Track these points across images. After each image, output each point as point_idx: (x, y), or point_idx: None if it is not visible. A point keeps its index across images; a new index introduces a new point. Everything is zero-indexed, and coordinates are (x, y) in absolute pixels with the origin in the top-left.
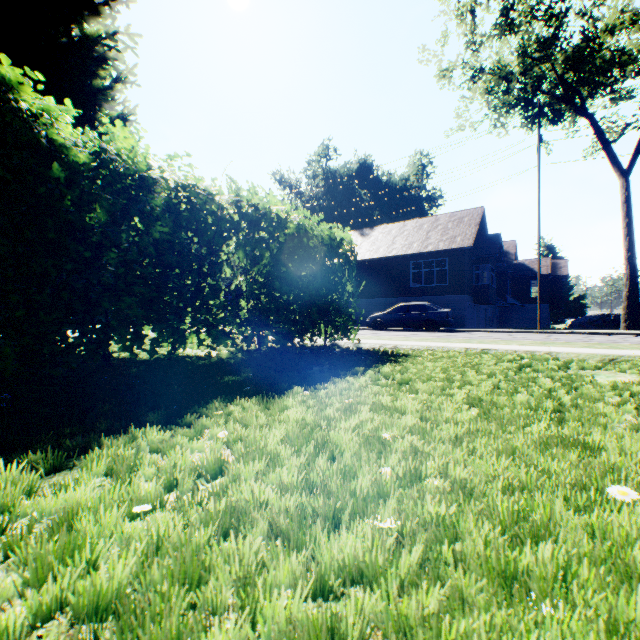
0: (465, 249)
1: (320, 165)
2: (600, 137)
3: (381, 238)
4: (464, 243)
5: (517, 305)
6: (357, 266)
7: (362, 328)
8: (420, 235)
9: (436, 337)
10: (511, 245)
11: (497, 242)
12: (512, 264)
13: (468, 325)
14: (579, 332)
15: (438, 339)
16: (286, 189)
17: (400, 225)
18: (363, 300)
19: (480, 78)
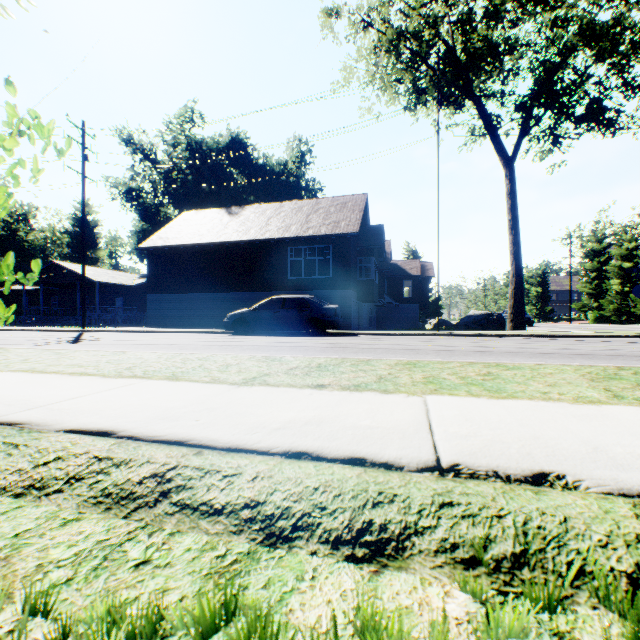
0: (351, 235)
1: (183, 132)
2: (486, 122)
3: (253, 218)
4: (350, 229)
5: (392, 305)
6: (221, 249)
7: (221, 331)
8: (300, 217)
9: (329, 349)
10: (387, 244)
11: (381, 233)
12: (389, 263)
13: (353, 325)
14: (486, 334)
15: (347, 366)
16: (137, 153)
17: (277, 206)
18: (229, 294)
19: (370, 23)
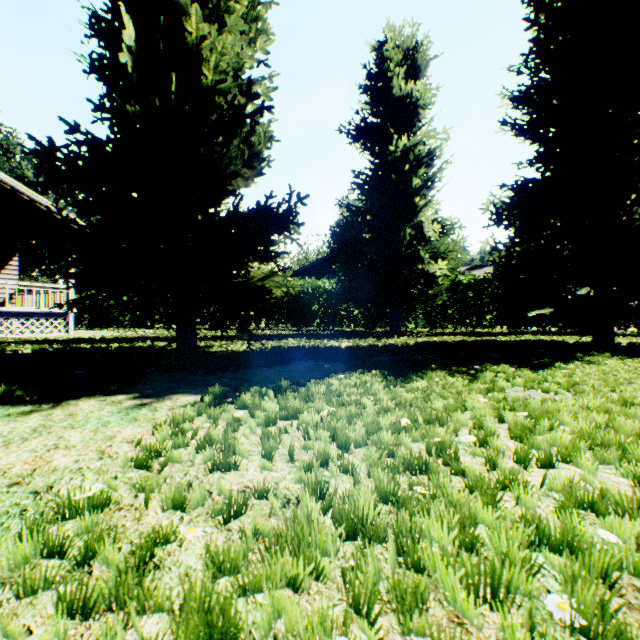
0: None
1: None
2: None
3: None
4: None
5: None
6: None
7: None
8: None
9: None
10: None
11: None
12: None
13: None
14: None
15: None
16: None
17: None
18: None
19: None
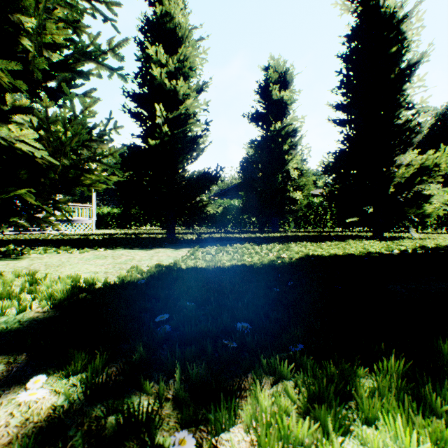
0: None
1: None
2: None
3: None
4: None
5: None
6: None
7: None
8: None
9: None
10: None
11: None
12: None
13: None
14: None
15: None
16: None
17: None
18: None
19: None
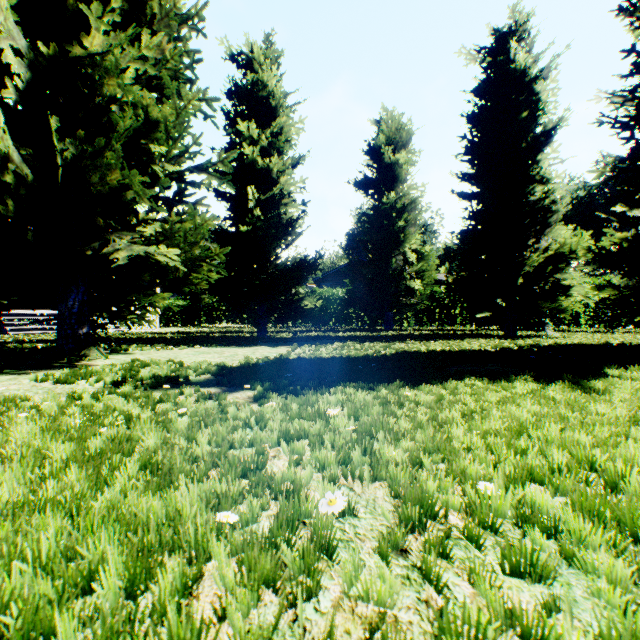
0: None
1: None
2: None
3: None
4: None
5: None
6: None
7: None
8: None
9: None
10: None
11: None
12: None
13: None
14: None
15: None
16: None
17: None
18: None
19: None
